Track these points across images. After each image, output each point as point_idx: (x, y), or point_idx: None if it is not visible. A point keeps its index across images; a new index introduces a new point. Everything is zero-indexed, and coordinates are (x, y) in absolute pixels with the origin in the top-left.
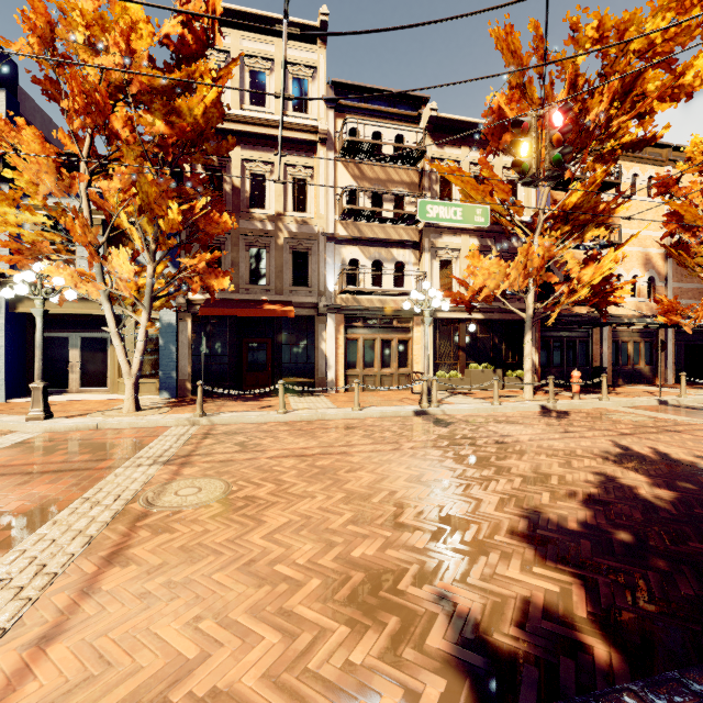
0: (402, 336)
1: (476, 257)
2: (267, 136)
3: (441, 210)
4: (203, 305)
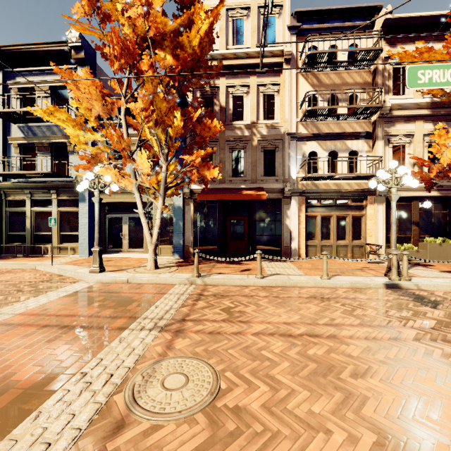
0: (356, 213)
1: (443, 135)
2: (244, 66)
3: (434, 74)
4: (200, 193)
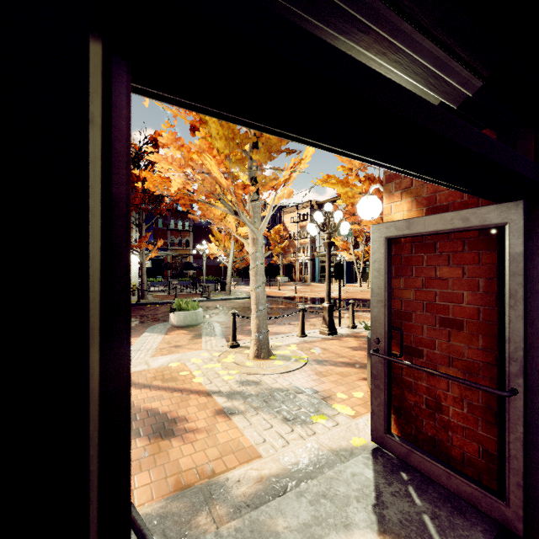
0: None
1: None
2: None
3: None
4: None
